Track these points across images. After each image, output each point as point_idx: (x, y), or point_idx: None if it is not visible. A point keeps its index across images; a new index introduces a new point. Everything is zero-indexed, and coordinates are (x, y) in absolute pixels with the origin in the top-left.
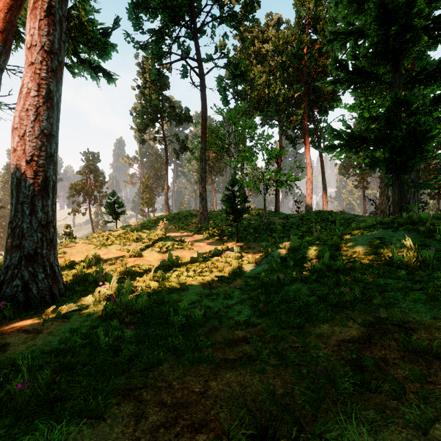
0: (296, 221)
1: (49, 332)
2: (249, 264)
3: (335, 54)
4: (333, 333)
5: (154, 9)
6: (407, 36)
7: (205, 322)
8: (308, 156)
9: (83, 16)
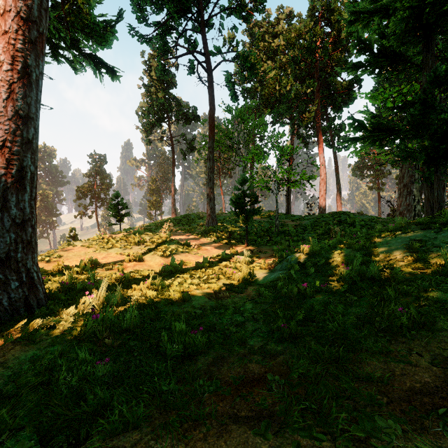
0: (310, 223)
1: (2, 361)
2: (261, 270)
3: (358, 34)
4: (392, 375)
5: None
6: (446, 5)
7: (209, 347)
8: (321, 155)
9: None
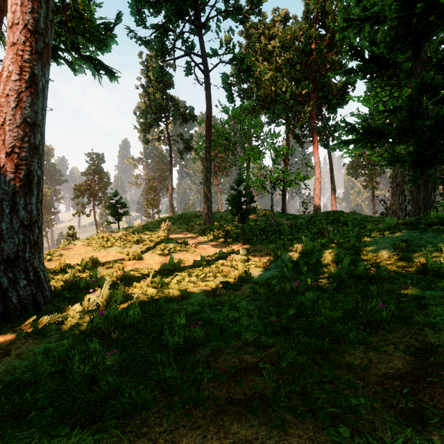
0: (305, 222)
1: (18, 354)
2: (256, 269)
3: (349, 41)
4: (370, 363)
5: (156, 3)
6: (432, 16)
7: (207, 341)
8: (316, 155)
9: (80, 5)
